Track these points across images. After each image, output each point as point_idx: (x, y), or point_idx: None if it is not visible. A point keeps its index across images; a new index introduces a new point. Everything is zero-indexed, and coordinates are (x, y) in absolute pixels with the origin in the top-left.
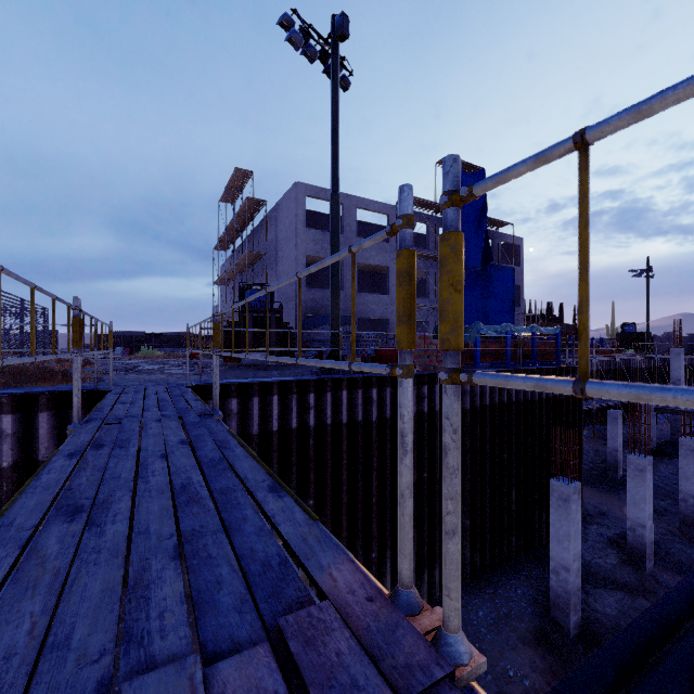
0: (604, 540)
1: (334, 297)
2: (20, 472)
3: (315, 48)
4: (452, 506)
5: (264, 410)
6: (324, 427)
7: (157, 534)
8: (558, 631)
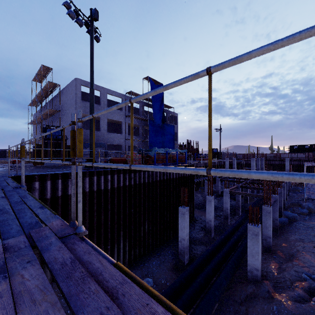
0: (200, 228)
1: (91, 135)
2: None
3: (82, 21)
4: (79, 195)
5: (53, 187)
6: (85, 193)
7: None
8: (181, 263)
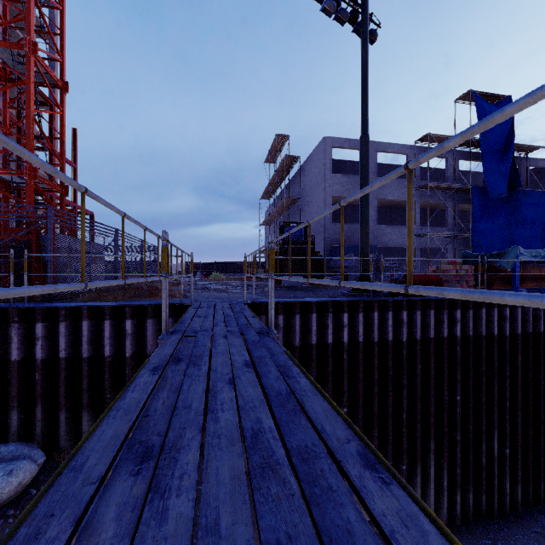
0: None
1: (364, 228)
2: (136, 361)
3: (345, 10)
4: None
5: (304, 326)
6: (357, 344)
7: (229, 539)
8: None
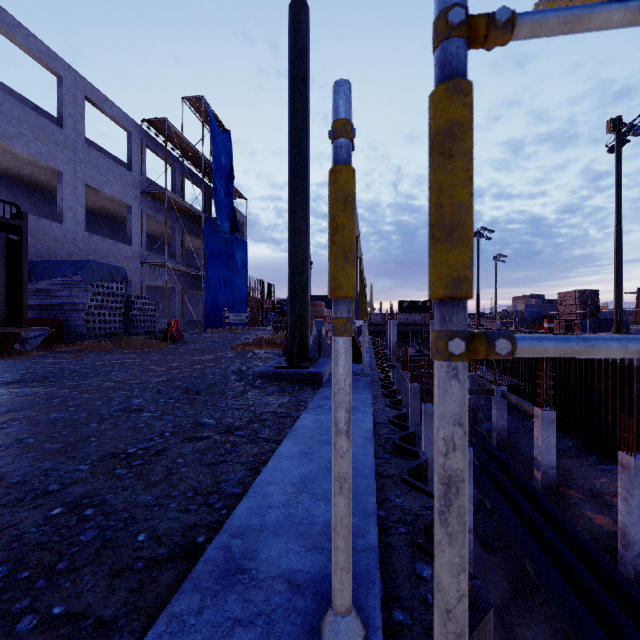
0: None
1: (306, 215)
2: None
3: None
4: None
5: None
6: None
7: None
8: None
